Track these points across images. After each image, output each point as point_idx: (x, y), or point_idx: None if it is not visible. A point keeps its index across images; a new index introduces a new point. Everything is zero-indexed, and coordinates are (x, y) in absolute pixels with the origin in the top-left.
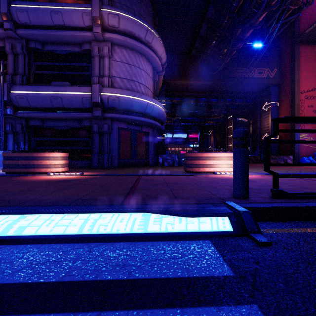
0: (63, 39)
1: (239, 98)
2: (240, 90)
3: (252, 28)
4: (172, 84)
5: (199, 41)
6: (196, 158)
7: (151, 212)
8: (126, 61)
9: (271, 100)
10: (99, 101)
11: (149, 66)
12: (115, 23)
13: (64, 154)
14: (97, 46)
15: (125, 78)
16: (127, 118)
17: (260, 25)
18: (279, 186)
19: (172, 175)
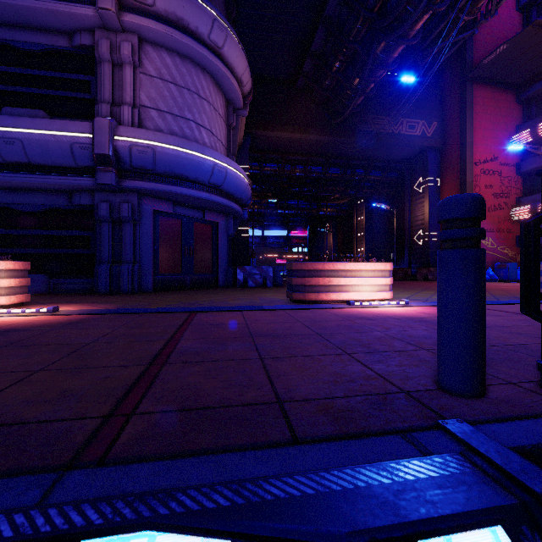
0: (29, 16)
1: (377, 170)
2: (378, 155)
3: (403, 42)
4: (262, 138)
5: (311, 61)
6: (312, 273)
7: (178, 529)
8: (170, 78)
9: (428, 174)
10: (110, 154)
11: (218, 94)
12: None
13: (16, 264)
14: (106, 39)
15: (169, 112)
16: (173, 192)
17: (417, 39)
18: (506, 339)
19: (264, 309)
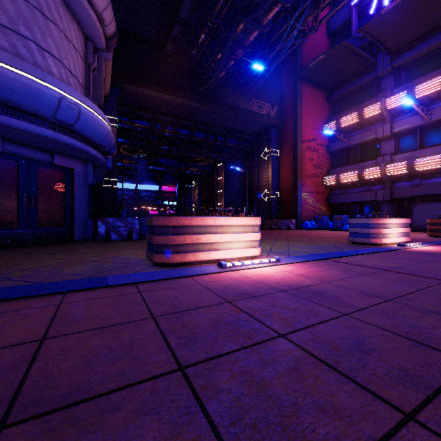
0: None
1: (233, 139)
2: (235, 127)
3: (258, 27)
4: (132, 93)
5: (179, 28)
6: (177, 229)
7: None
8: None
9: (271, 146)
10: None
11: (72, 24)
12: None
13: None
14: None
15: None
16: None
17: (268, 28)
18: None
19: (105, 285)
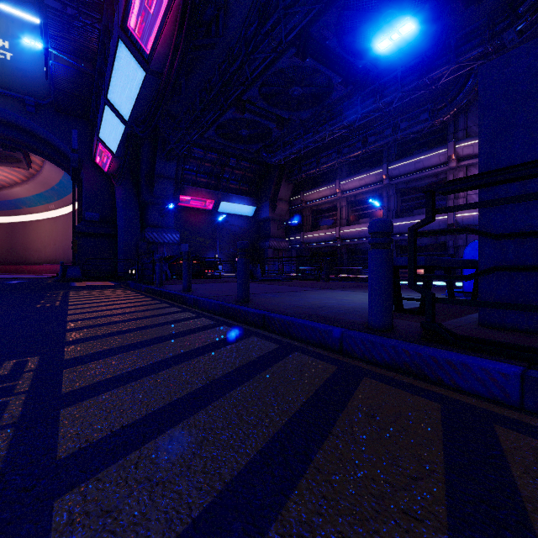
0: (422, 176)
1: None
2: None
3: None
4: None
5: None
6: None
7: None
8: None
9: None
10: (453, 223)
11: None
12: (469, 152)
13: None
14: (451, 174)
15: None
16: None
17: None
18: None
19: None
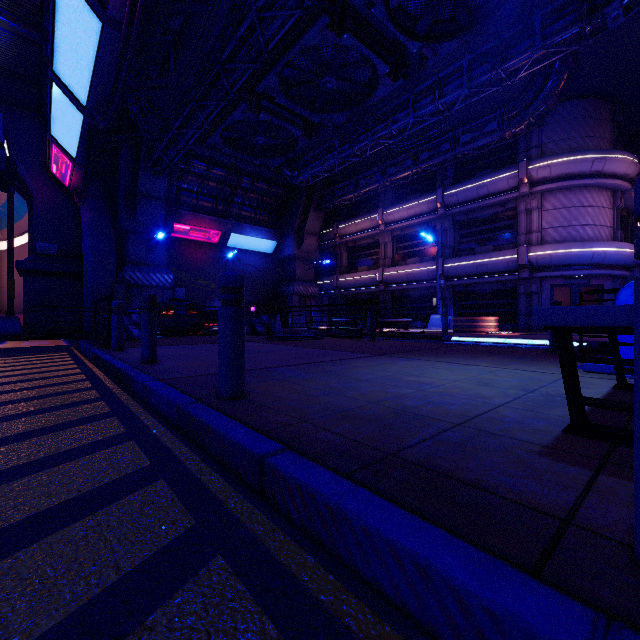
0: (486, 205)
1: None
2: None
3: None
4: None
5: None
6: None
7: None
8: (561, 206)
9: None
10: (526, 263)
11: (602, 194)
12: (545, 175)
13: (496, 318)
14: (523, 202)
15: (560, 226)
16: (562, 275)
17: None
18: None
19: None
